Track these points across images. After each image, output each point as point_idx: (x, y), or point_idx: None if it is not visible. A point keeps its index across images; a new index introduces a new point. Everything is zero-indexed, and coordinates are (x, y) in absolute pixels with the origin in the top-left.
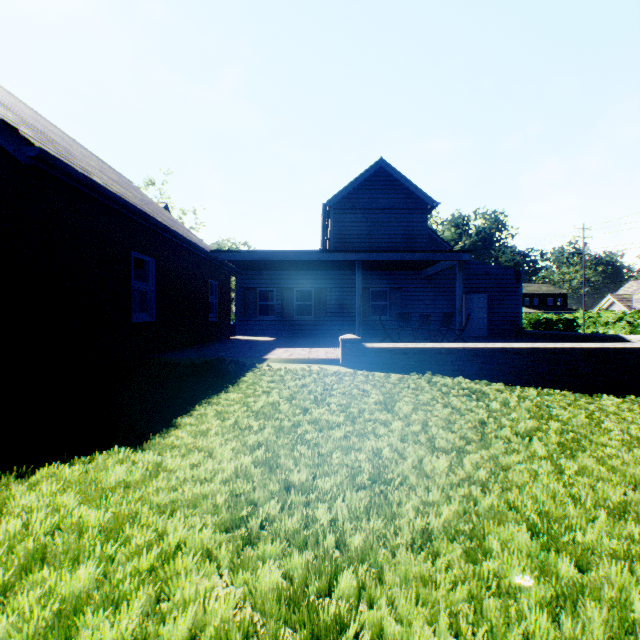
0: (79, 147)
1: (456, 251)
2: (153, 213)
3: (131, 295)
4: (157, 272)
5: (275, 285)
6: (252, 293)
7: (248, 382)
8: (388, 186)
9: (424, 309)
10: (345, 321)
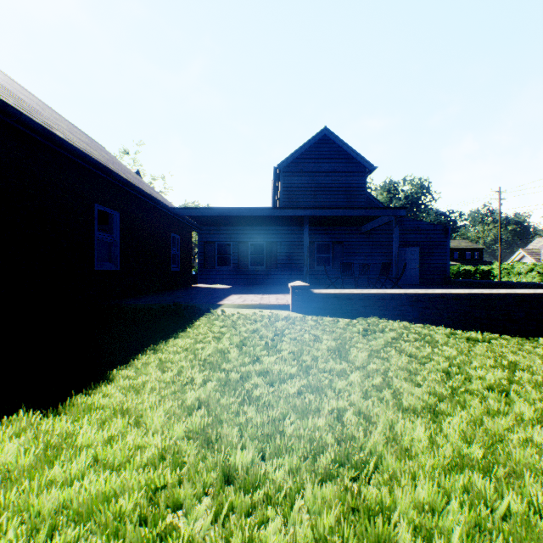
0: (53, 113)
1: (393, 207)
2: (118, 170)
3: (94, 245)
4: (121, 224)
5: (231, 239)
6: (211, 246)
7: (199, 327)
8: (331, 152)
9: (363, 260)
10: (293, 271)
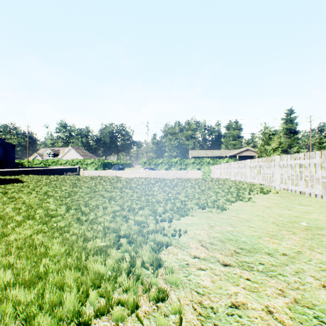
0: None
1: (1, 138)
2: None
3: None
4: None
5: None
6: None
7: None
8: None
9: None
10: None
